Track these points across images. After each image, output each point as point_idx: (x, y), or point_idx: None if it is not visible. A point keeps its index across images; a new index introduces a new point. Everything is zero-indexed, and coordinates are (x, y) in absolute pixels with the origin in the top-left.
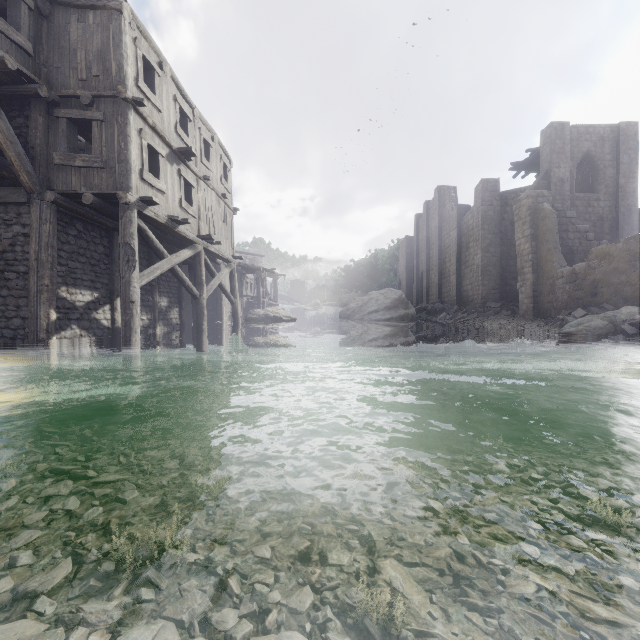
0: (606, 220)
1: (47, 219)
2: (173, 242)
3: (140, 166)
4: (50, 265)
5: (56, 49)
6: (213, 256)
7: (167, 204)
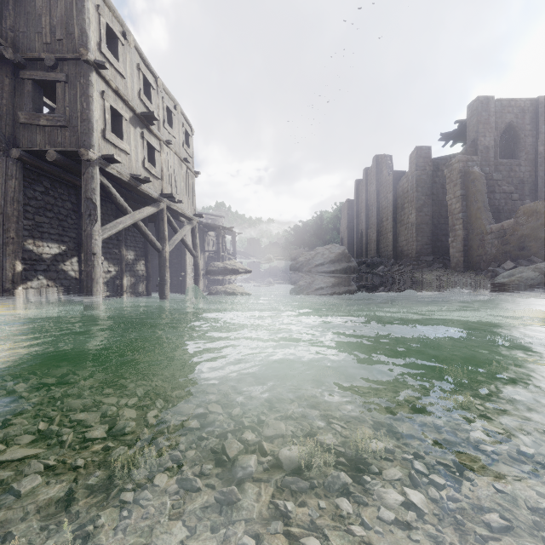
0: (526, 183)
1: (13, 175)
2: (138, 200)
3: (103, 126)
4: (16, 219)
5: (22, 15)
6: (176, 214)
7: (130, 164)
